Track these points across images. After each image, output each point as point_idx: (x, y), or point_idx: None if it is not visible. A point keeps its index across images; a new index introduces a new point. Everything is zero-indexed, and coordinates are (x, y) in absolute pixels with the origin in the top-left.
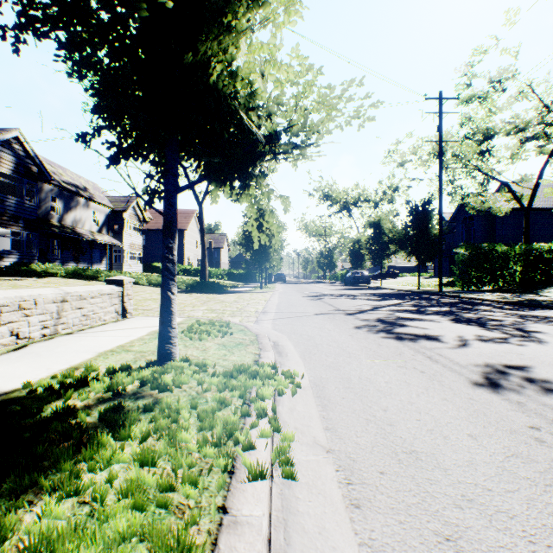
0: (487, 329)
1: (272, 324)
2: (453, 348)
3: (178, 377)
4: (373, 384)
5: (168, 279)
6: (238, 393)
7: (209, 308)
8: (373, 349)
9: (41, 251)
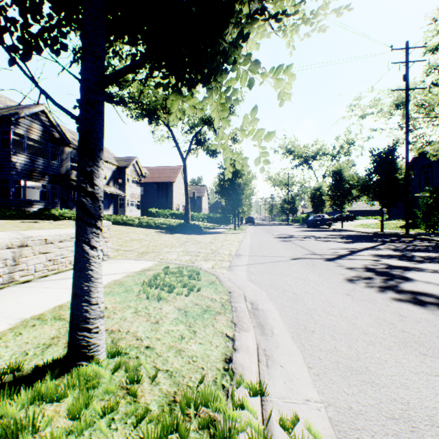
0: None
1: (247, 272)
2: None
3: None
4: None
5: (83, 224)
6: None
7: (185, 250)
8: (399, 325)
9: (63, 199)
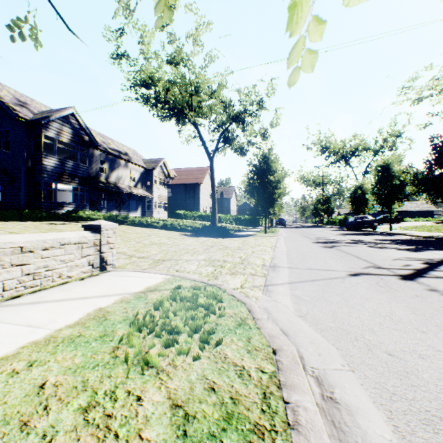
0: None
1: (292, 297)
2: None
3: None
4: None
5: None
6: None
7: (207, 258)
8: None
9: (92, 201)
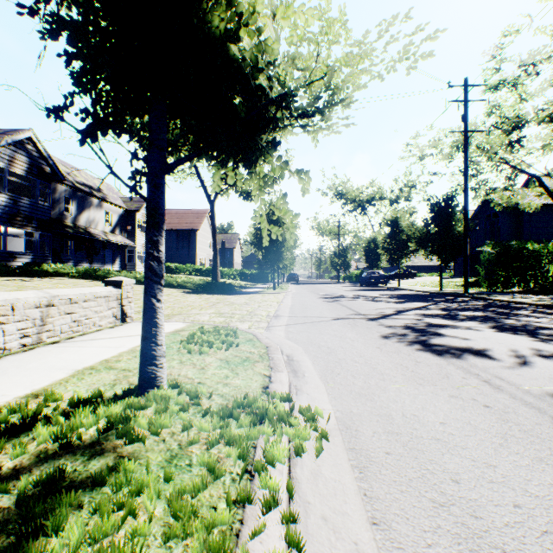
0: (543, 341)
1: (285, 331)
2: (513, 368)
3: (156, 418)
4: (425, 426)
5: (151, 282)
6: (237, 451)
7: (217, 312)
8: (411, 368)
9: (54, 251)
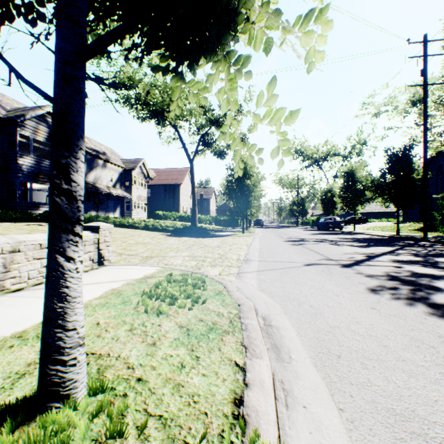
0: None
1: (257, 279)
2: None
3: None
4: None
5: (57, 229)
6: None
7: (190, 254)
8: (442, 350)
9: None
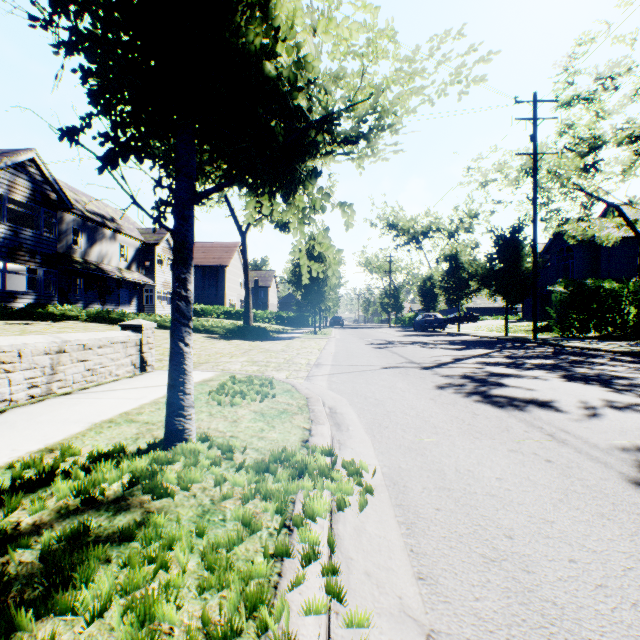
0: (617, 391)
1: (328, 381)
2: (580, 421)
3: (186, 472)
4: (480, 482)
5: (179, 324)
6: (275, 506)
7: (250, 360)
8: (467, 421)
9: (61, 290)
